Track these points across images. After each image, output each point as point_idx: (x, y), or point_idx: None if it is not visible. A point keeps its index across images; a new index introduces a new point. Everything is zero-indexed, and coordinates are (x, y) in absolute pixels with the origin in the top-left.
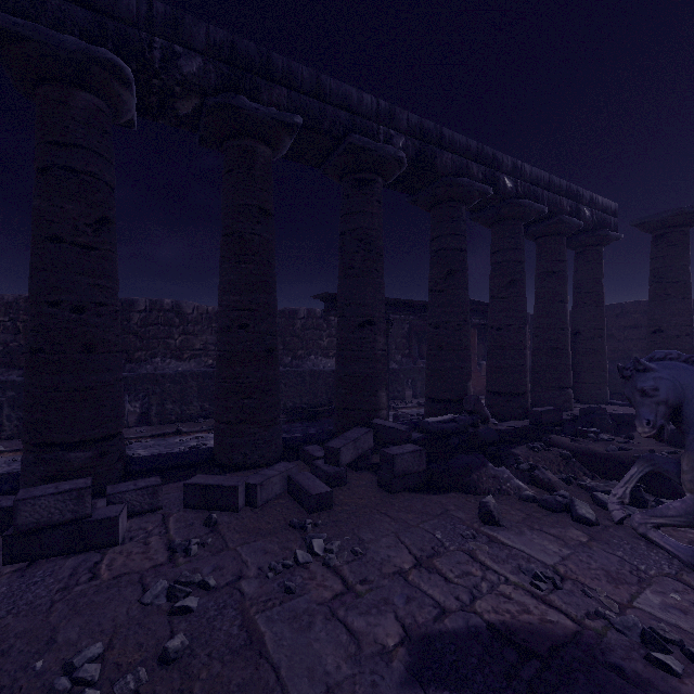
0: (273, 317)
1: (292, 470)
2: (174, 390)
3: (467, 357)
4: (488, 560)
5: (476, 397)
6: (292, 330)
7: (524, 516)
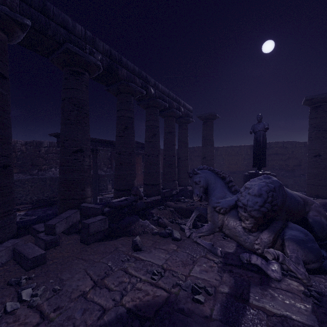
0: (8, 144)
1: (18, 243)
2: None
3: (134, 168)
4: (133, 271)
5: (137, 187)
6: (38, 153)
7: (153, 243)
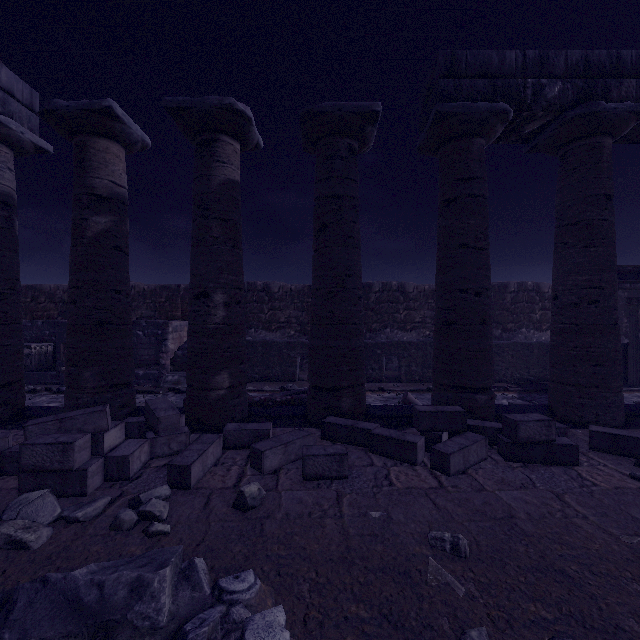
0: (616, 293)
1: None
2: (417, 356)
3: None
4: None
5: None
6: (501, 303)
7: None
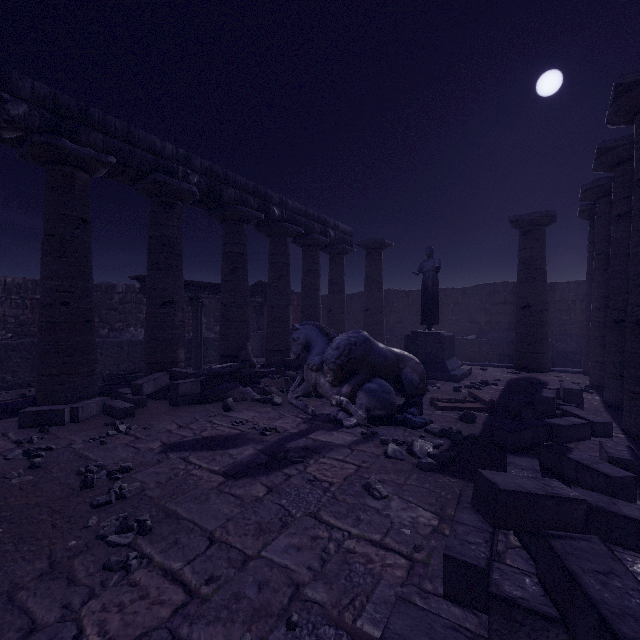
0: (91, 297)
1: (106, 400)
2: None
3: (247, 326)
4: (218, 421)
5: (246, 351)
6: (109, 303)
7: (248, 406)
